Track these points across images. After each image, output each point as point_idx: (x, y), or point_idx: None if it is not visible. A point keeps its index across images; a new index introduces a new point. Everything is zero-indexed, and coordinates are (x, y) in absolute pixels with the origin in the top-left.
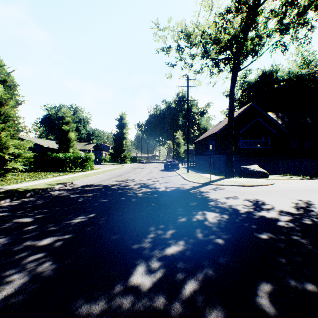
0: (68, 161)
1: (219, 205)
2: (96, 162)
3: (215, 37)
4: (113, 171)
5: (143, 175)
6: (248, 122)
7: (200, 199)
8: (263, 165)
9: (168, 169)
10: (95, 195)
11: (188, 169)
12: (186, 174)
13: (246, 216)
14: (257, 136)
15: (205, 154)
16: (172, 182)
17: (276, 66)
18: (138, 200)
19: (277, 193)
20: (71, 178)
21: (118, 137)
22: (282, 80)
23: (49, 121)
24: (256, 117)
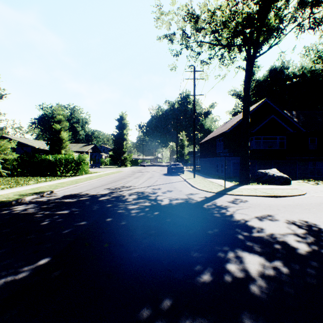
0: (59, 164)
1: (256, 236)
2: (94, 164)
3: (230, 11)
4: (109, 175)
5: (143, 180)
6: (261, 120)
7: (221, 221)
8: (277, 169)
9: (171, 173)
10: (71, 213)
11: (194, 173)
12: (192, 179)
13: (320, 267)
14: (271, 136)
15: (212, 156)
16: (177, 191)
17: (286, 63)
18: (130, 224)
19: (322, 209)
20: (56, 184)
21: (118, 138)
22: (294, 77)
23: (45, 121)
24: (270, 114)
